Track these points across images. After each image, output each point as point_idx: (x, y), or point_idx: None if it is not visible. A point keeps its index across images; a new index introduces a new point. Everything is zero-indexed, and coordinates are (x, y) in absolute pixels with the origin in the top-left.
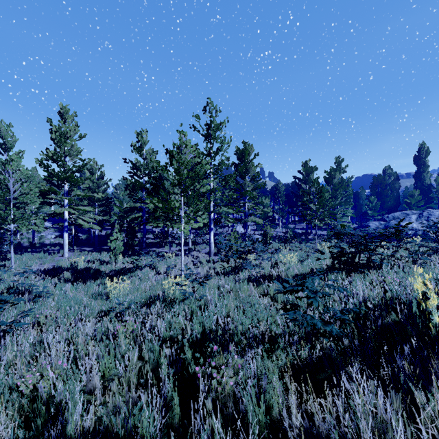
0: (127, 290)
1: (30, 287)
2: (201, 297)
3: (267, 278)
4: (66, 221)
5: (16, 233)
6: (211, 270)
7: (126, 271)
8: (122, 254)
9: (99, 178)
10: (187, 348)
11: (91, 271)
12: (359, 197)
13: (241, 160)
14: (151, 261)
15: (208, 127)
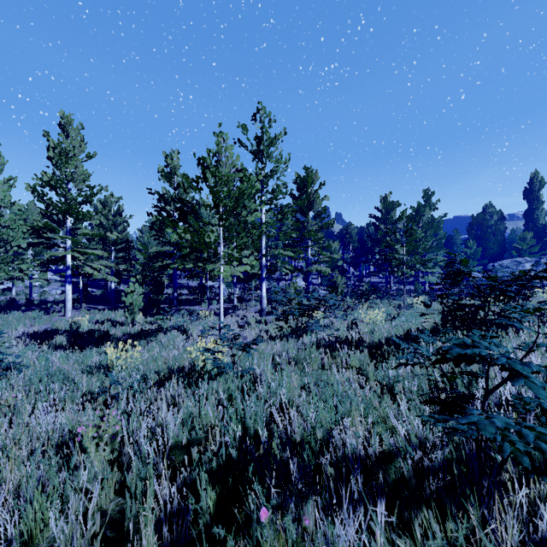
0: (141, 361)
1: None
2: (245, 371)
3: (345, 344)
4: (69, 269)
5: (11, 288)
6: (263, 333)
7: (145, 334)
8: (144, 313)
9: (115, 214)
10: (204, 486)
11: (96, 334)
12: (452, 242)
13: (302, 191)
14: (181, 321)
15: (259, 140)
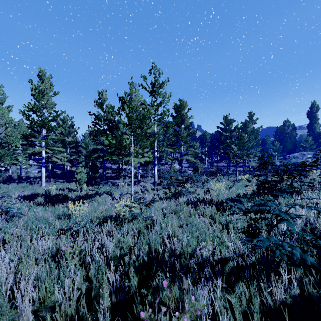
0: (87, 212)
1: (7, 209)
2: (147, 217)
3: (203, 202)
4: (44, 159)
5: (8, 169)
6: (155, 196)
7: (88, 196)
8: (86, 184)
9: (70, 127)
10: (132, 274)
11: (60, 196)
12: (265, 142)
13: (177, 113)
14: (108, 189)
15: (153, 85)
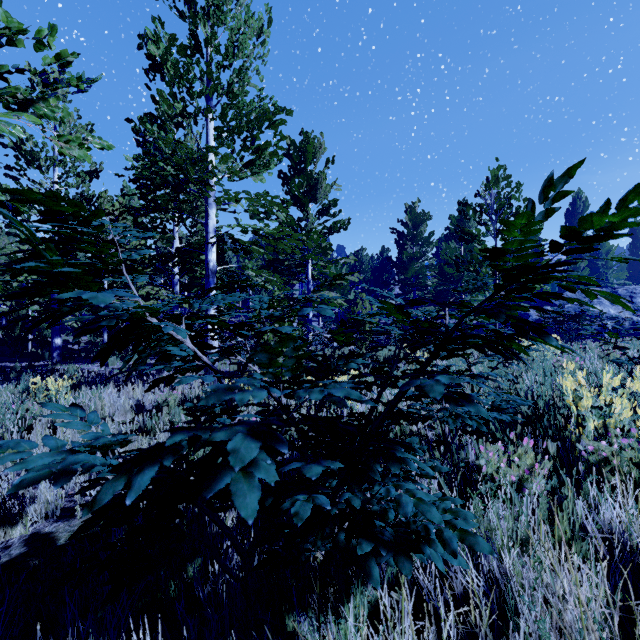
0: None
1: None
2: None
3: None
4: None
5: None
6: None
7: None
8: None
9: None
10: None
11: None
12: None
13: (297, 168)
14: None
15: None
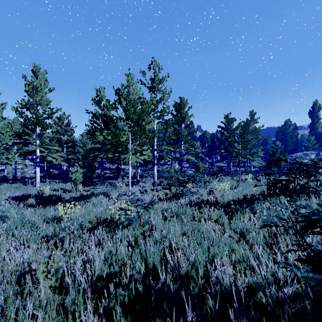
0: (80, 214)
1: None
2: (145, 222)
3: (207, 204)
4: (38, 158)
5: (4, 169)
6: (155, 197)
7: (83, 197)
8: (83, 184)
9: (66, 125)
10: (119, 318)
11: (53, 197)
12: (266, 142)
13: (178, 112)
14: (105, 189)
15: (153, 80)
